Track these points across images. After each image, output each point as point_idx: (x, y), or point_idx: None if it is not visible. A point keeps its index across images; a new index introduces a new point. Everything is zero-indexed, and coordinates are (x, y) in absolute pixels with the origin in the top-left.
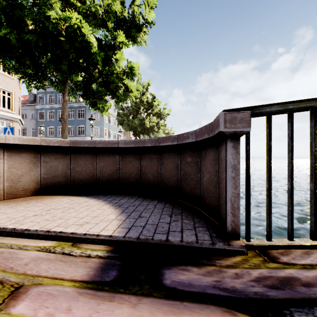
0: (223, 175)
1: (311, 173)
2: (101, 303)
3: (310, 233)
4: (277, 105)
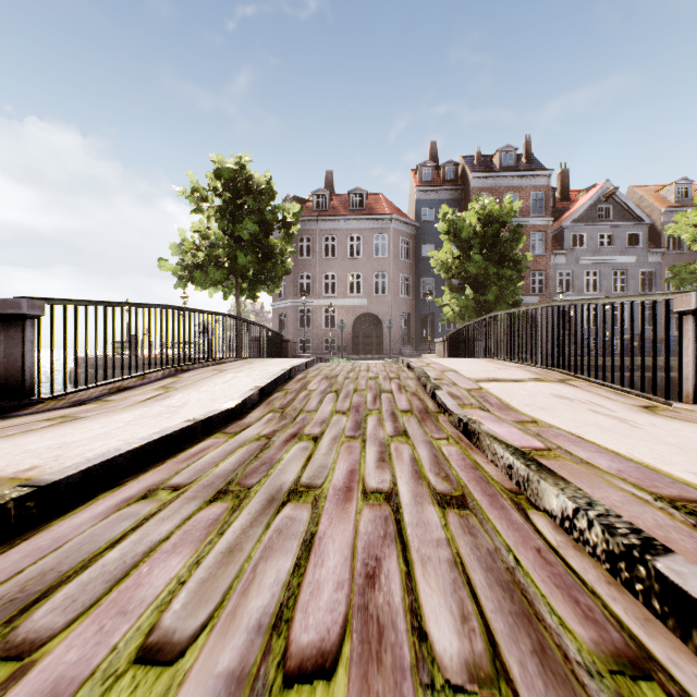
0: (17, 349)
1: (76, 346)
2: (5, 422)
3: (75, 385)
4: (60, 300)
